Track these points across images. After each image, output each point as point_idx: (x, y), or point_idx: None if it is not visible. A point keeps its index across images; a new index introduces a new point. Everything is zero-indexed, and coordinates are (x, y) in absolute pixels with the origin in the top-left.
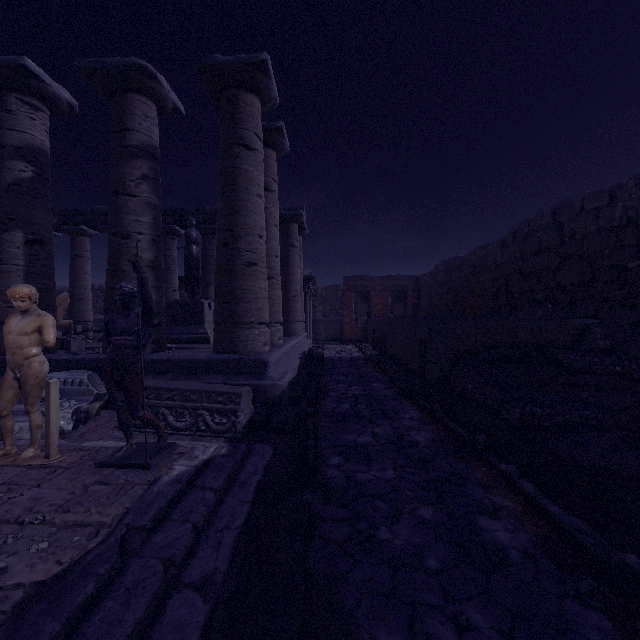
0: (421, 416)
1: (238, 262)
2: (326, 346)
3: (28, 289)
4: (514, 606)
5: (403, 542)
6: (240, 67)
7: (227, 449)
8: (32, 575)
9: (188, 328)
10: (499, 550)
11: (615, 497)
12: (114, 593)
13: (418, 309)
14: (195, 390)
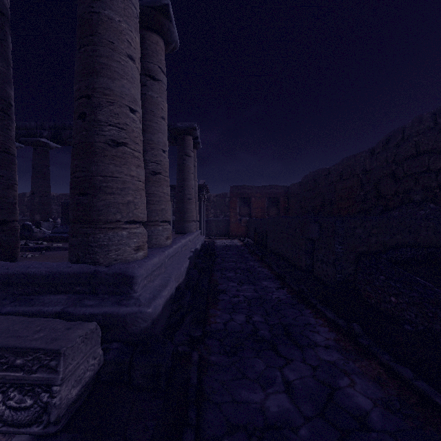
0: (336, 339)
1: (97, 139)
2: (217, 240)
3: None
4: None
5: None
6: None
7: None
8: None
9: None
10: None
11: None
12: None
13: (288, 211)
14: None
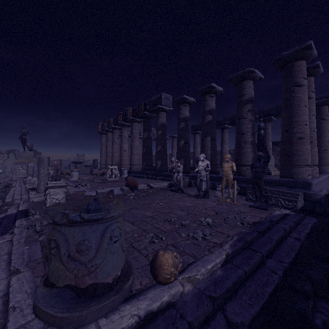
0: None
1: (293, 138)
2: None
3: (229, 155)
4: None
5: None
6: (295, 53)
7: (294, 213)
8: (251, 220)
9: None
10: None
11: None
12: (272, 229)
13: None
14: (276, 190)
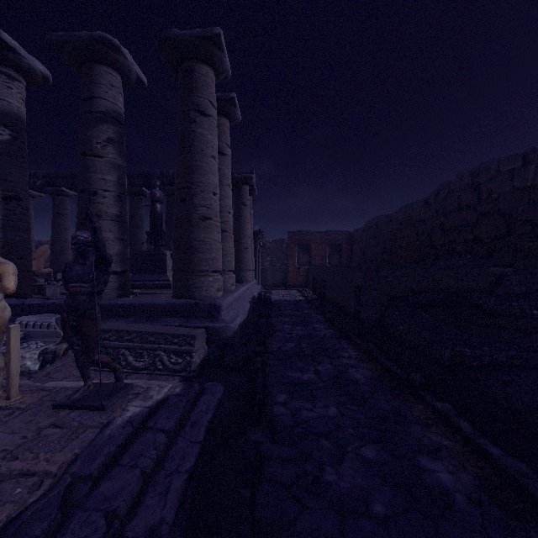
0: (358, 354)
1: (194, 216)
2: (273, 291)
3: None
4: None
5: (349, 484)
6: (196, 40)
7: (181, 388)
8: None
9: (152, 276)
10: (443, 493)
11: None
12: None
13: (351, 259)
14: (153, 332)
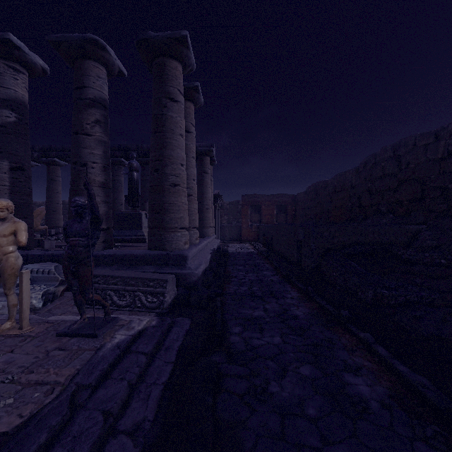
0: (299, 296)
1: (165, 183)
2: (230, 244)
3: (6, 202)
4: (376, 447)
5: (288, 394)
6: (167, 41)
7: (156, 321)
8: None
9: (130, 231)
10: (362, 401)
11: (447, 359)
12: (63, 441)
13: (295, 218)
14: (133, 277)
